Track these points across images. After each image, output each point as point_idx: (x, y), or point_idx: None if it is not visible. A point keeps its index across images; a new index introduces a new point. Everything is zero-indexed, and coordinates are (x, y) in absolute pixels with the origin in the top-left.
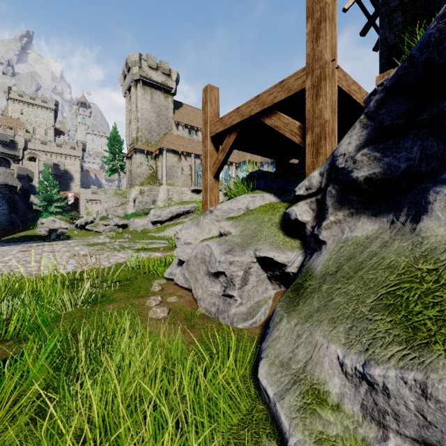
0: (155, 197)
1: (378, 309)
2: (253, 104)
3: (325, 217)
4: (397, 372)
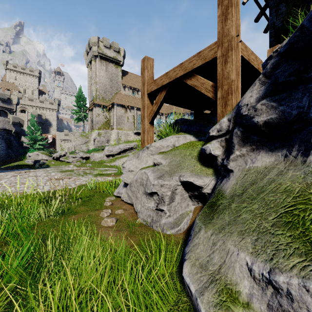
0: (109, 138)
1: (279, 225)
2: (178, 69)
3: (232, 152)
4: (299, 281)
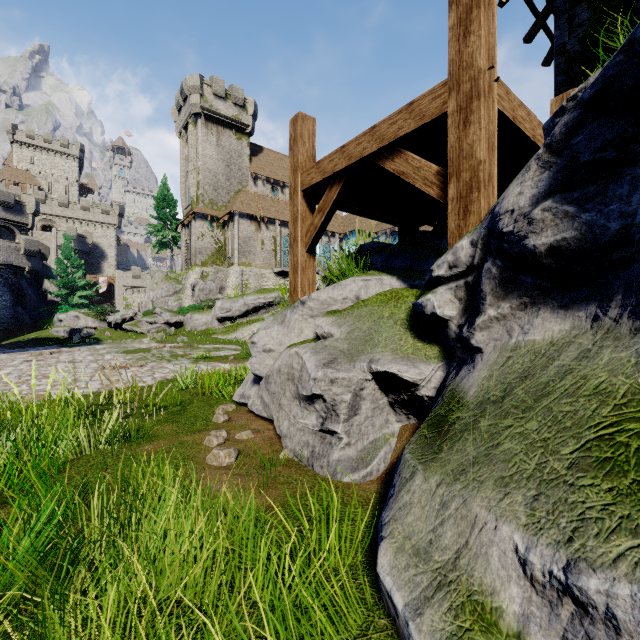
0: (223, 283)
1: (585, 467)
2: (366, 139)
3: (479, 311)
4: (634, 589)
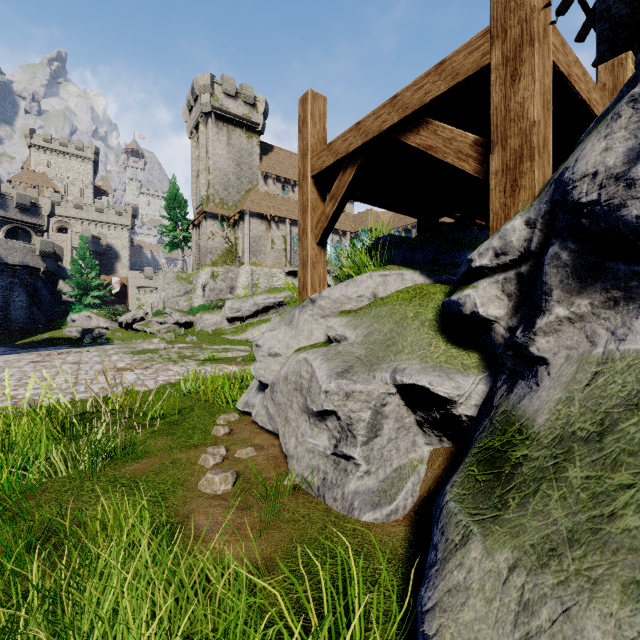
0: (234, 283)
1: None
2: (386, 111)
3: (541, 309)
4: None
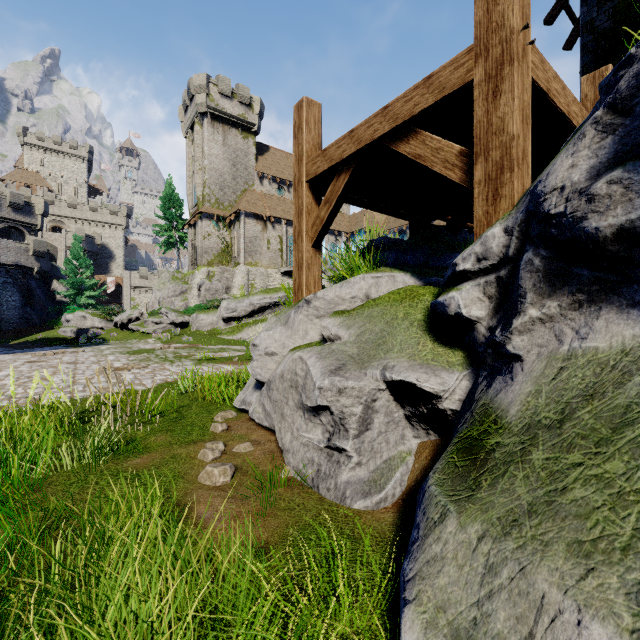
0: (230, 283)
1: None
2: (377, 120)
3: (517, 311)
4: None
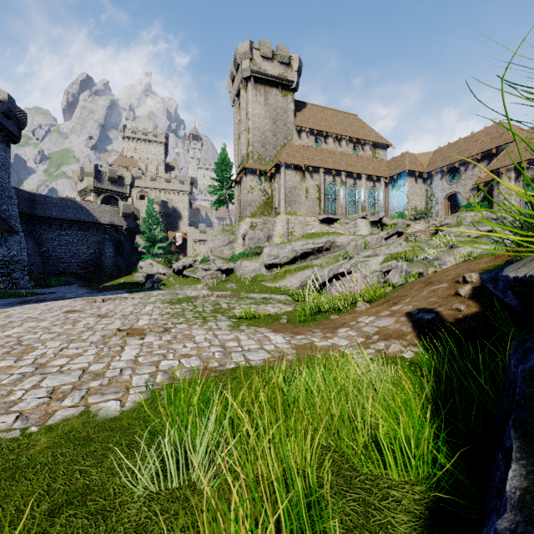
0: (270, 232)
1: None
2: None
3: None
4: None
